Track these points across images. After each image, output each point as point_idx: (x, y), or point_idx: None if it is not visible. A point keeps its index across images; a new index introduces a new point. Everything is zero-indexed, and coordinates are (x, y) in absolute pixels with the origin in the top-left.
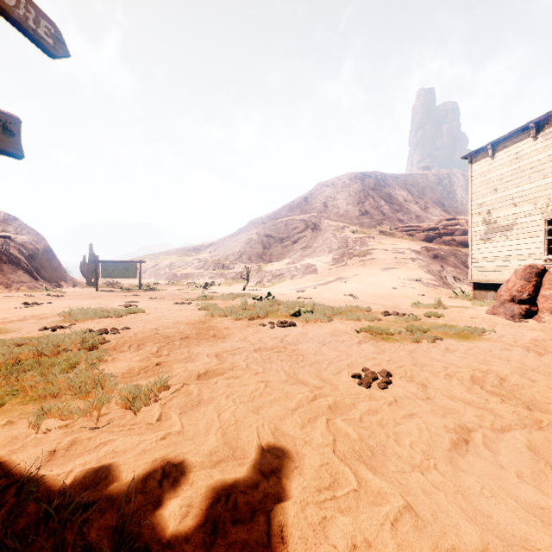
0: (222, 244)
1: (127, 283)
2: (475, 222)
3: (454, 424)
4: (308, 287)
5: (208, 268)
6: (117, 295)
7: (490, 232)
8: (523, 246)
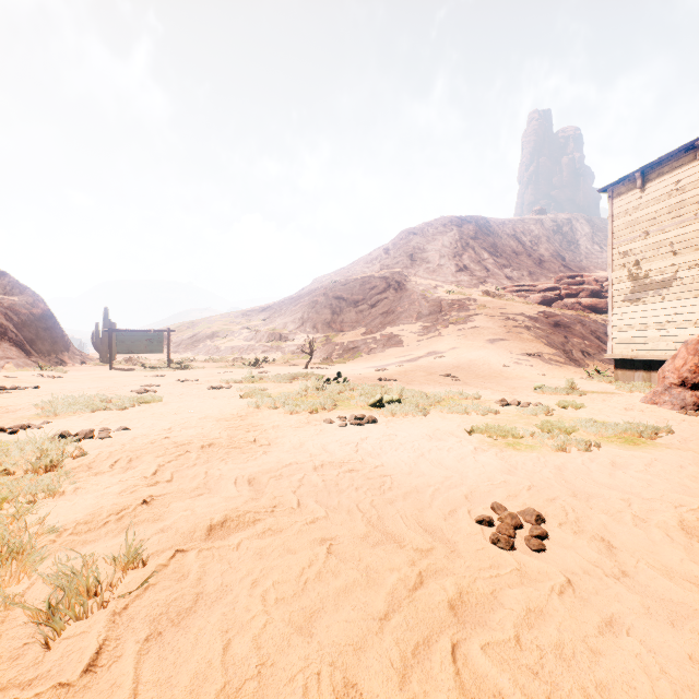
0: (279, 309)
1: (155, 359)
2: (618, 276)
3: None
4: (391, 365)
5: (260, 340)
6: (135, 375)
7: (639, 290)
8: (687, 309)
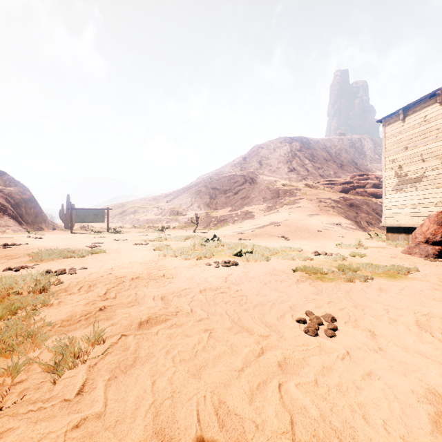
0: (176, 195)
1: (99, 226)
2: (388, 175)
3: (423, 389)
4: (247, 230)
5: (165, 214)
6: (87, 237)
7: (401, 184)
8: (431, 195)
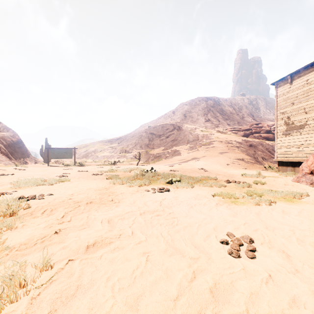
0: (125, 138)
1: (69, 161)
2: (279, 123)
3: None
4: (175, 164)
5: (116, 152)
6: (59, 169)
7: (289, 130)
8: (312, 138)
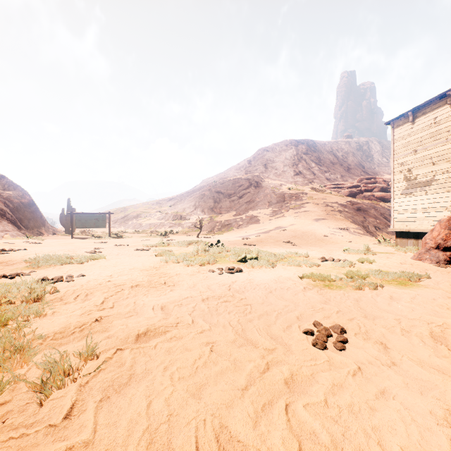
0: (180, 199)
1: (100, 231)
2: (397, 178)
3: (442, 410)
4: (252, 235)
5: (168, 219)
6: (88, 242)
7: (410, 187)
8: (441, 199)
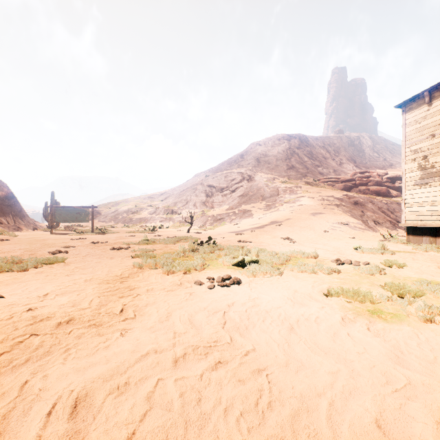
0: (172, 193)
1: (90, 226)
2: (409, 167)
3: None
4: (246, 230)
5: (159, 213)
6: (65, 238)
7: (426, 177)
8: None
